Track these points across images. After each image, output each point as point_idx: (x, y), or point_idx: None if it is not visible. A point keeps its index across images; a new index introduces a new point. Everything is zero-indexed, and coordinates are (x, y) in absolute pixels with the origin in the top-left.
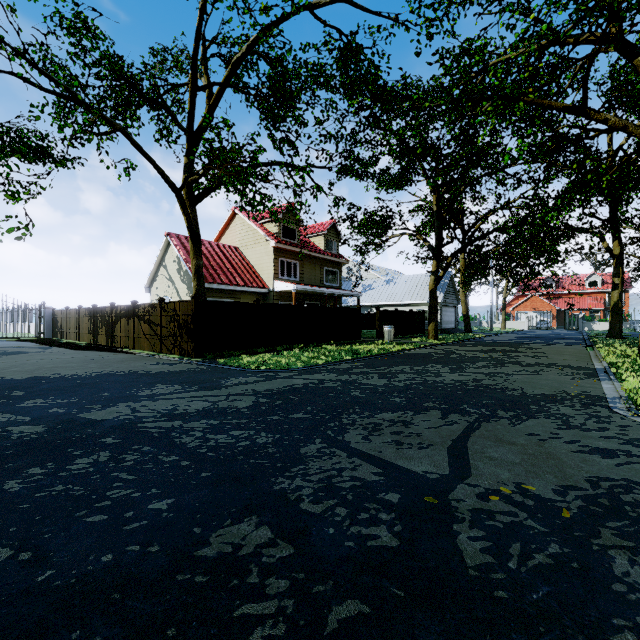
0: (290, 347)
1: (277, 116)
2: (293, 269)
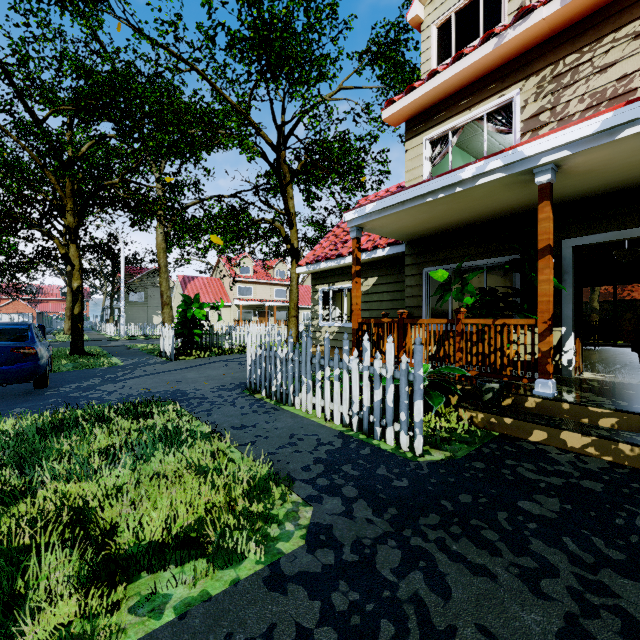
0: None
1: None
2: None
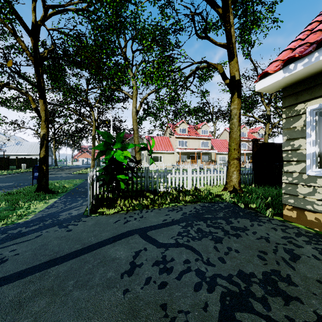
0: None
1: None
2: None
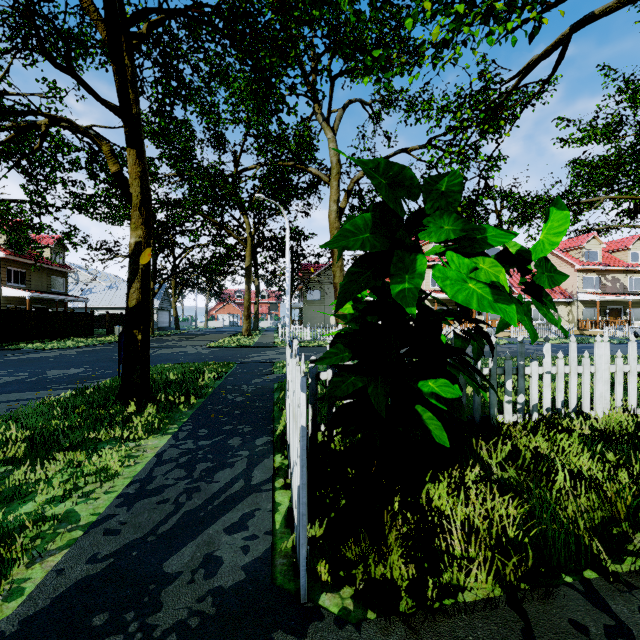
0: (40, 341)
1: (31, 175)
2: (20, 277)
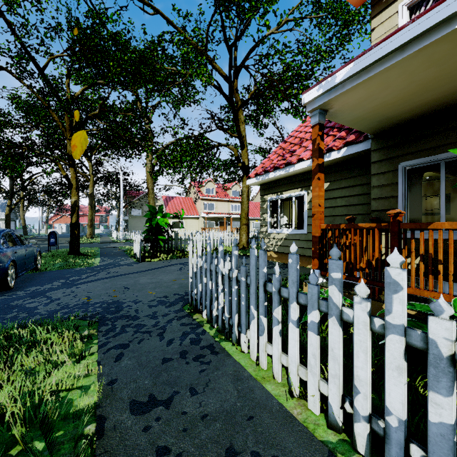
0: None
1: None
2: None
